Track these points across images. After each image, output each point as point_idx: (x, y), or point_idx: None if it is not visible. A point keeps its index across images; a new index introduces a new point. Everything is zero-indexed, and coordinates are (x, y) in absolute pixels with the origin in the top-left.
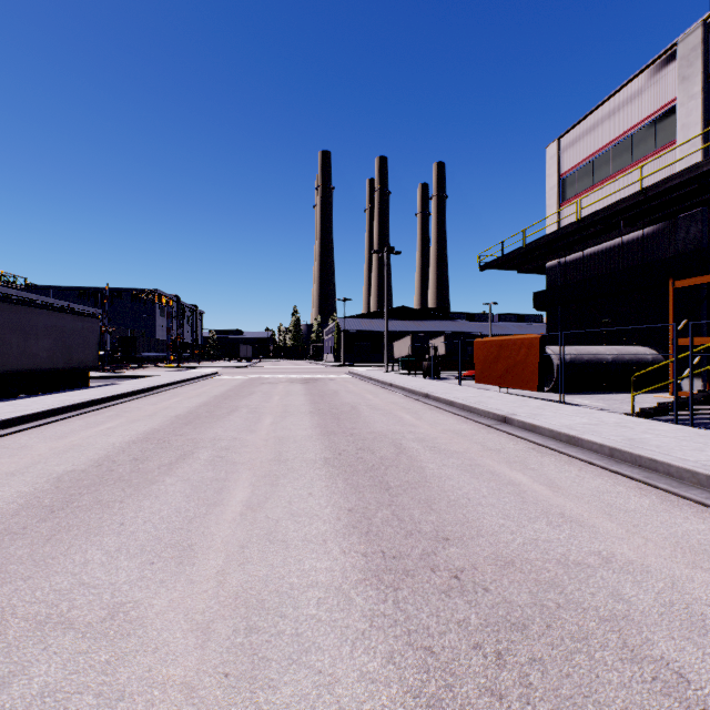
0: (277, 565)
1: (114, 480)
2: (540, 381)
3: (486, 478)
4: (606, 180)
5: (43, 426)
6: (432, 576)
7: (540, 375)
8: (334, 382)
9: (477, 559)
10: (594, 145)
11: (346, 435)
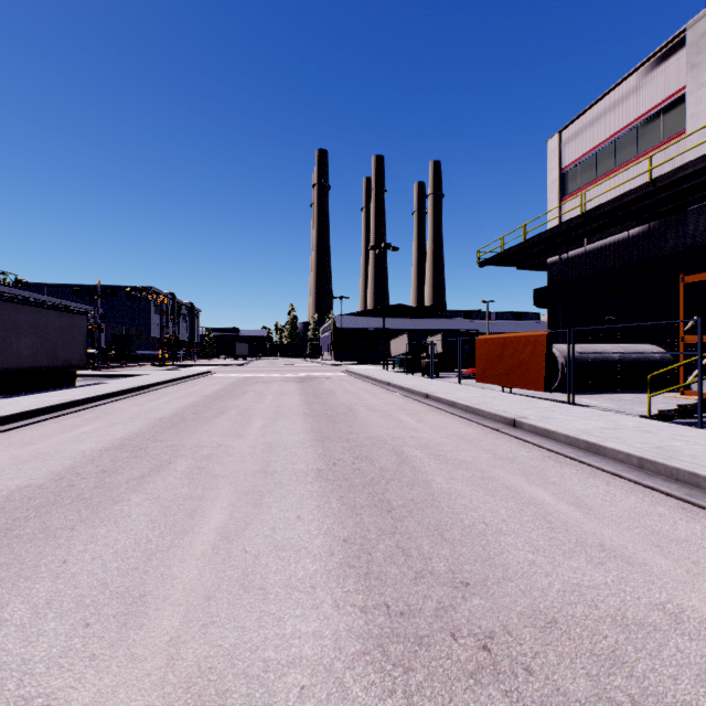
0: (250, 627)
1: (72, 499)
2: (547, 380)
3: (503, 495)
4: (610, 173)
5: (13, 430)
6: (453, 646)
7: (547, 374)
8: (330, 380)
9: (509, 617)
10: (597, 138)
11: (342, 441)
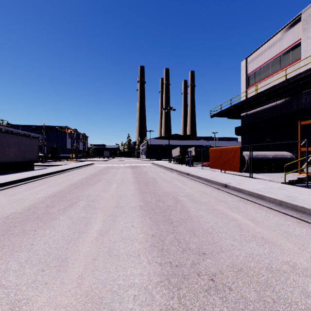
0: (112, 271)
1: (34, 218)
2: (240, 167)
3: (220, 217)
4: (268, 76)
5: (7, 189)
6: (198, 279)
7: (240, 164)
8: (145, 167)
9: (222, 267)
10: (262, 61)
11: (151, 193)
